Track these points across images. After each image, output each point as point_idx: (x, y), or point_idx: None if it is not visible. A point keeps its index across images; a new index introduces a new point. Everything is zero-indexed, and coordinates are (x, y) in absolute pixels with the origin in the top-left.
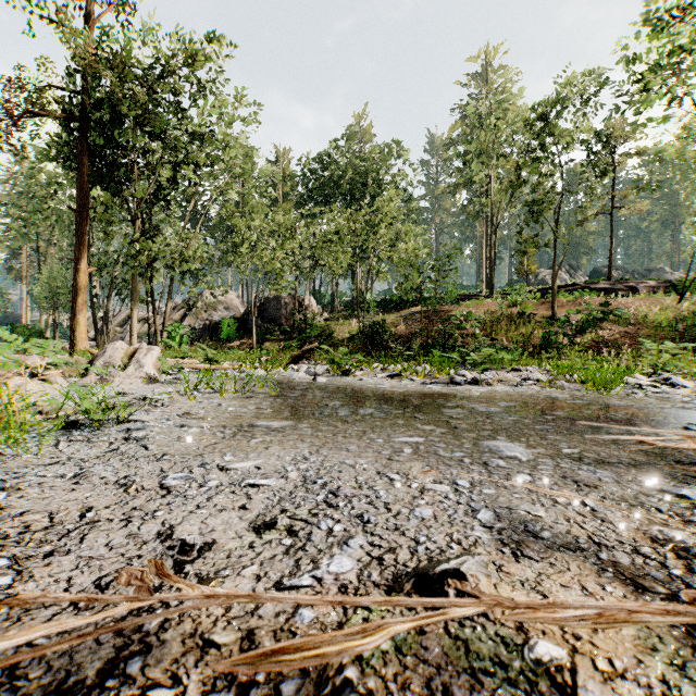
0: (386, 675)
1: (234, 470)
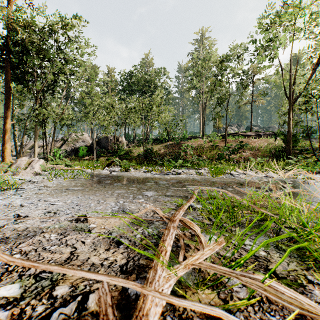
0: (53, 230)
1: (49, 201)
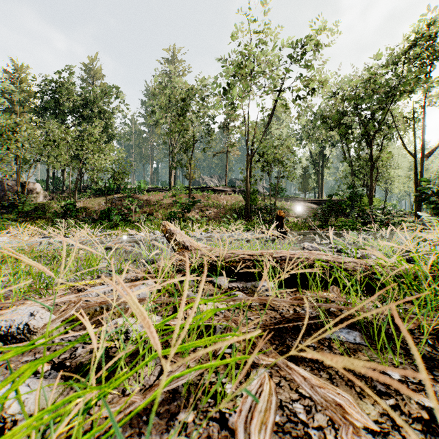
0: None
1: None
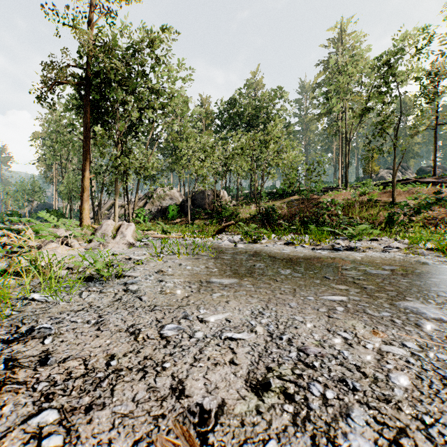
0: None
1: (211, 322)
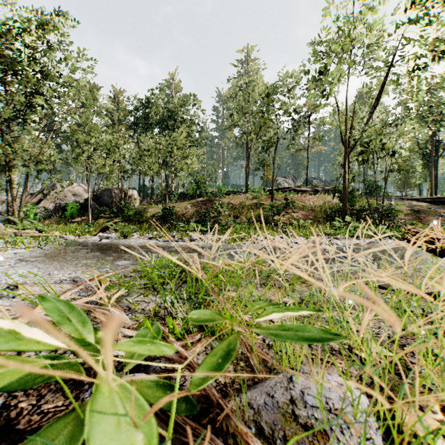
0: None
1: None
